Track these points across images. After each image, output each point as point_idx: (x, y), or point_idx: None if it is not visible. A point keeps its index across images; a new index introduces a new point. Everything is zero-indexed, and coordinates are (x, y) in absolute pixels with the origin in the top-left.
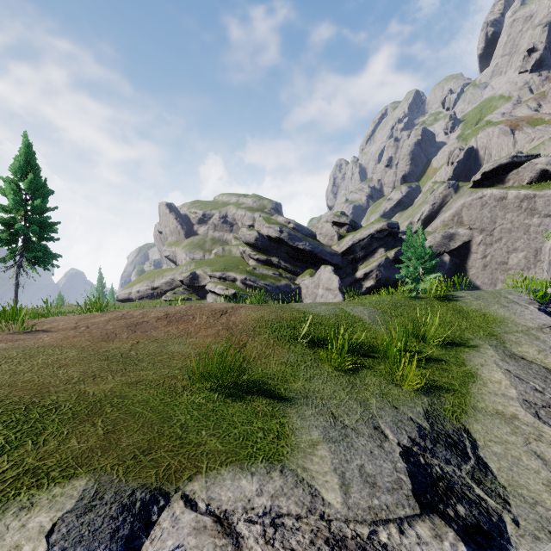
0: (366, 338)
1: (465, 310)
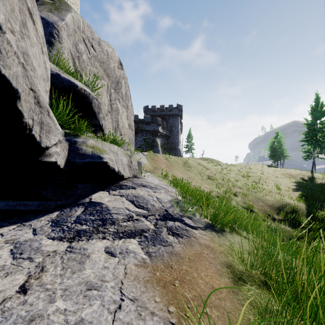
0: None
1: None
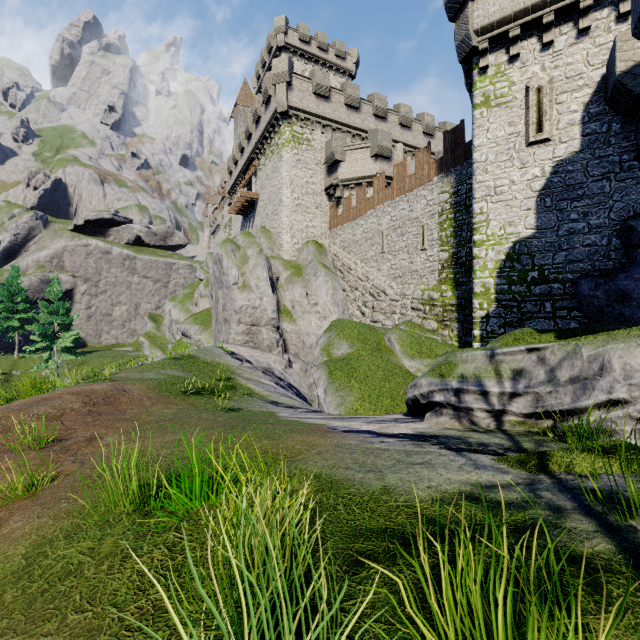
0: (204, 385)
1: (209, 362)
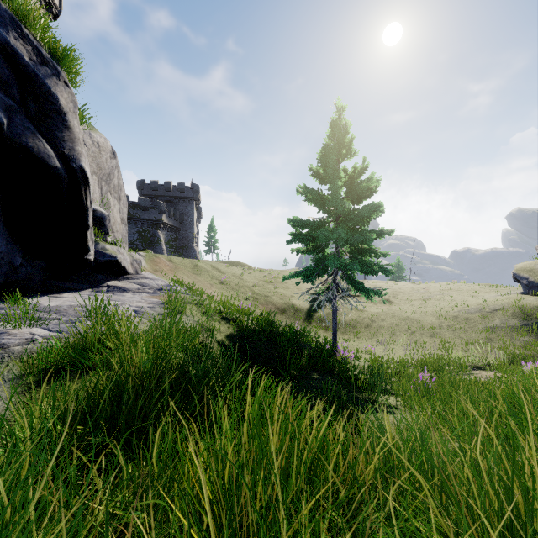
0: None
1: None
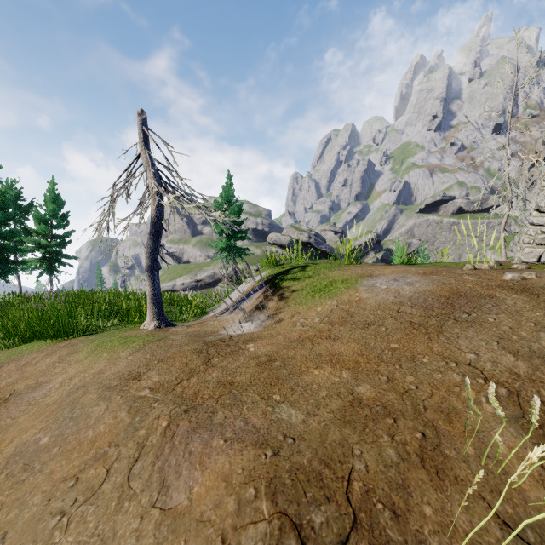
0: None
1: None
